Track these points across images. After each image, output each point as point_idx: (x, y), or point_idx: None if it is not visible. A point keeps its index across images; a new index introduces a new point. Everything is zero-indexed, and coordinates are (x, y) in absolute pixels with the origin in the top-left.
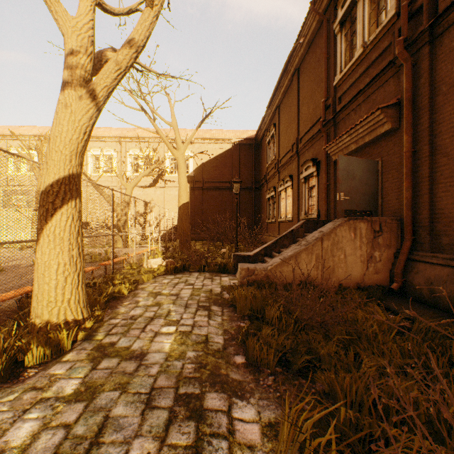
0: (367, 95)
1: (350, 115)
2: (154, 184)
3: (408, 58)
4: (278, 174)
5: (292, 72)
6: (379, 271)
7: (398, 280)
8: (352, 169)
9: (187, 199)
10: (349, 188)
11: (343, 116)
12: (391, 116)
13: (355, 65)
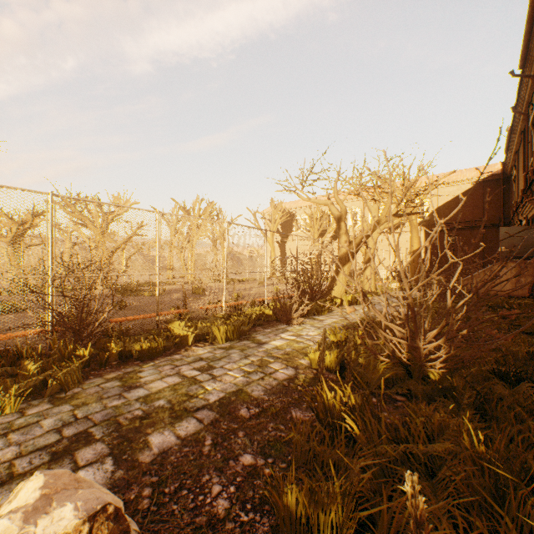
0: None
1: None
2: (390, 230)
3: None
4: (516, 216)
5: (518, 133)
6: (524, 289)
7: (528, 292)
8: (512, 233)
9: (418, 246)
10: (509, 244)
11: (533, 189)
12: None
13: None
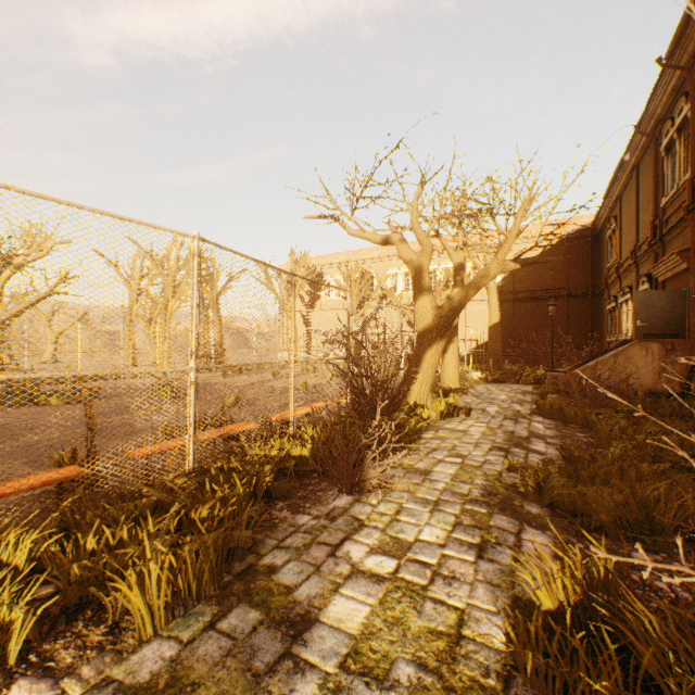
0: (680, 229)
1: (672, 241)
2: None
3: (691, 219)
4: (618, 282)
5: (629, 169)
6: (671, 381)
7: (681, 386)
8: (652, 300)
9: (498, 319)
10: (647, 316)
11: (667, 240)
12: (687, 258)
13: (674, 197)
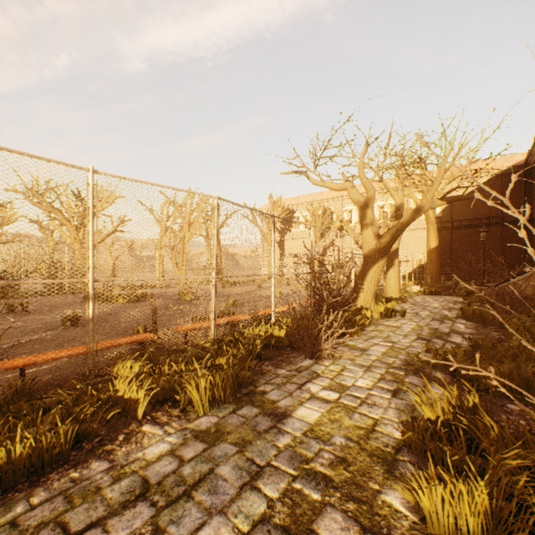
0: None
1: None
2: None
3: None
4: None
5: None
6: None
7: None
8: None
9: (436, 244)
10: None
11: None
12: None
13: None
